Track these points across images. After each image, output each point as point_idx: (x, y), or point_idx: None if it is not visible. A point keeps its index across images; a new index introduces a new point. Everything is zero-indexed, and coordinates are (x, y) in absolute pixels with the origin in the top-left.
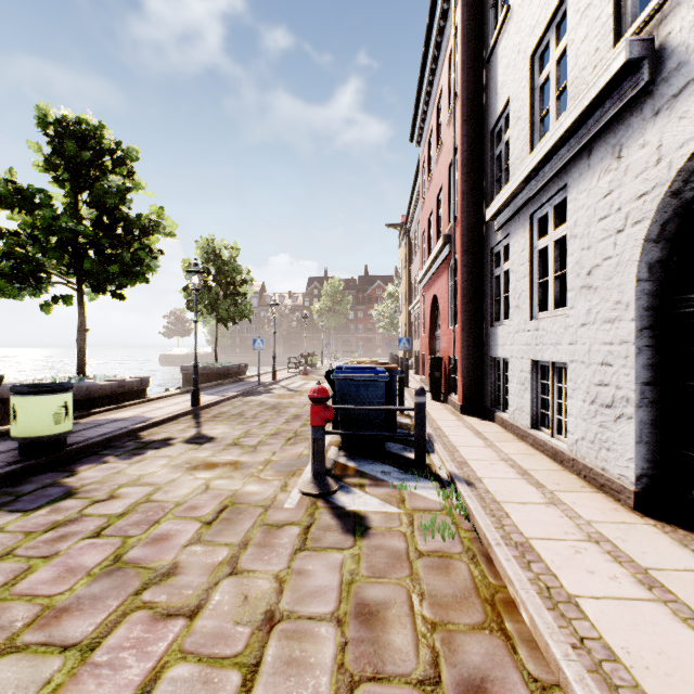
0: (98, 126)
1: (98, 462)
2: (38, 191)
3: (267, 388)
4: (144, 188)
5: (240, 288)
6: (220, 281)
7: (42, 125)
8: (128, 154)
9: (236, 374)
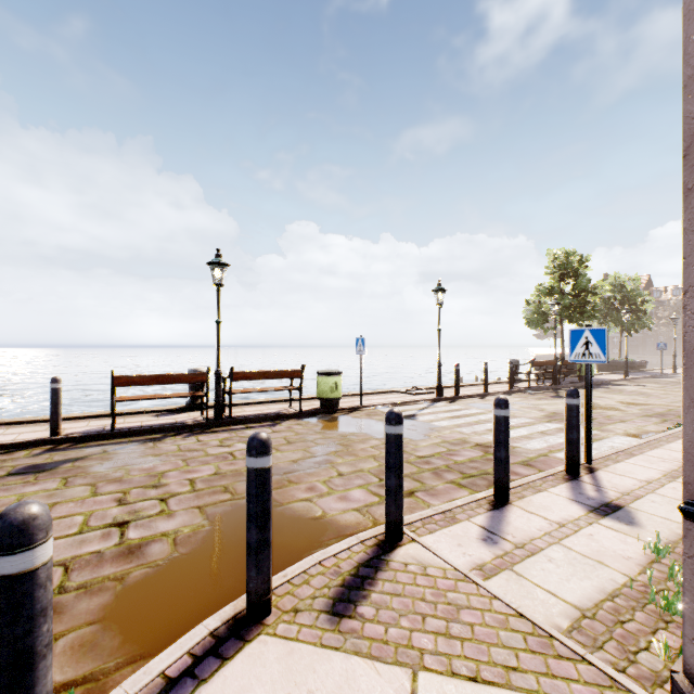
0: (574, 252)
1: (606, 385)
2: (555, 288)
3: (668, 376)
4: (589, 269)
5: (639, 306)
6: (624, 304)
7: (549, 257)
8: (585, 259)
9: (638, 367)
